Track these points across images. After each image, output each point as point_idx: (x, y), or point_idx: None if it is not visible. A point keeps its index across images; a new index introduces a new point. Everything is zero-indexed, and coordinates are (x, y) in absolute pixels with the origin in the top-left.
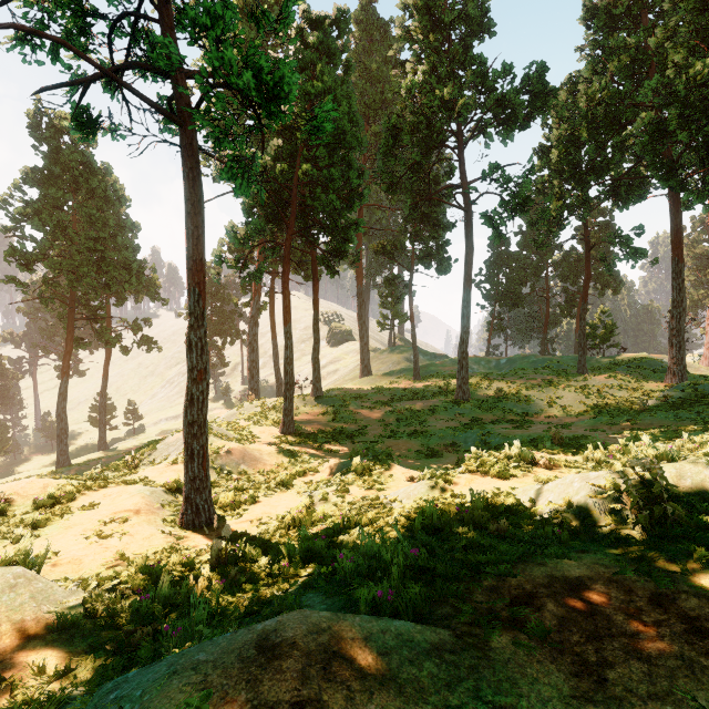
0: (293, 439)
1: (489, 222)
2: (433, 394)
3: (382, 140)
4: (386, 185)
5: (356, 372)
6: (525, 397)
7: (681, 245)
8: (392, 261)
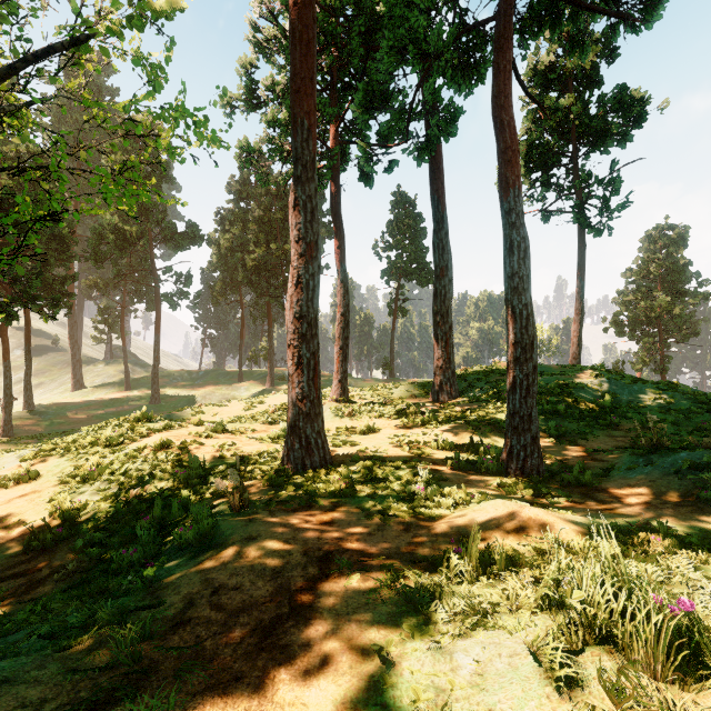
0: (14, 440)
1: (167, 300)
2: (136, 401)
3: (91, 240)
4: (95, 260)
5: (67, 386)
6: (195, 398)
7: (271, 319)
8: (106, 295)
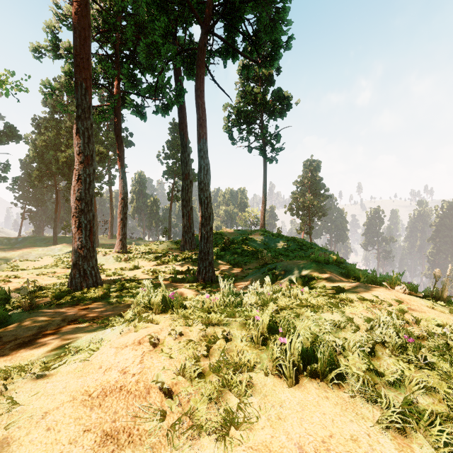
0: None
1: None
2: None
3: None
4: None
5: None
6: (13, 258)
7: None
8: None
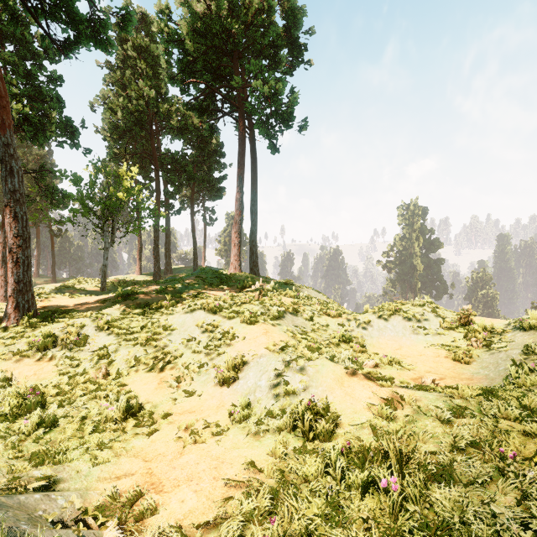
0: None
1: None
2: None
3: None
4: None
5: None
6: None
7: None
8: None
